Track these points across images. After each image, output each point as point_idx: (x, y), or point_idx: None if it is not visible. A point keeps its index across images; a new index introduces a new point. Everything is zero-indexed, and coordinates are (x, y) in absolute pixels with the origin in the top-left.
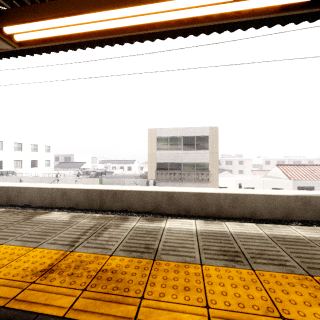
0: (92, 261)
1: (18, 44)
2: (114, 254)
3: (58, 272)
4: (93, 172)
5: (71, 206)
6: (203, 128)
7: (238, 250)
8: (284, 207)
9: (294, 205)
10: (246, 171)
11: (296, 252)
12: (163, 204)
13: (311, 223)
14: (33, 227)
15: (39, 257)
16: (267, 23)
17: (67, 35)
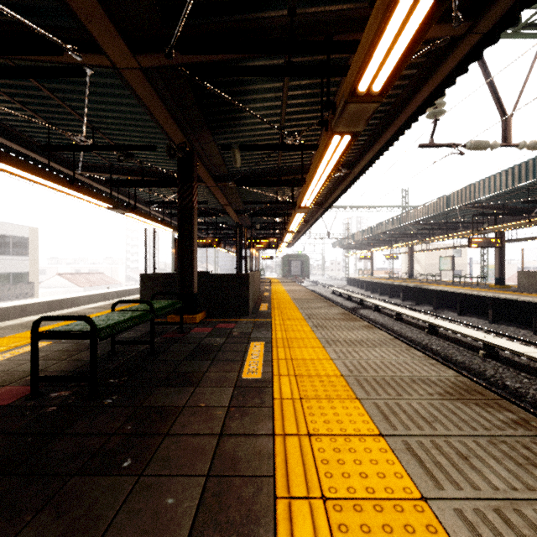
0: None
1: None
2: None
3: None
4: None
5: None
6: (22, 227)
7: None
8: None
9: None
10: None
11: None
12: None
13: None
14: None
15: None
16: None
17: None
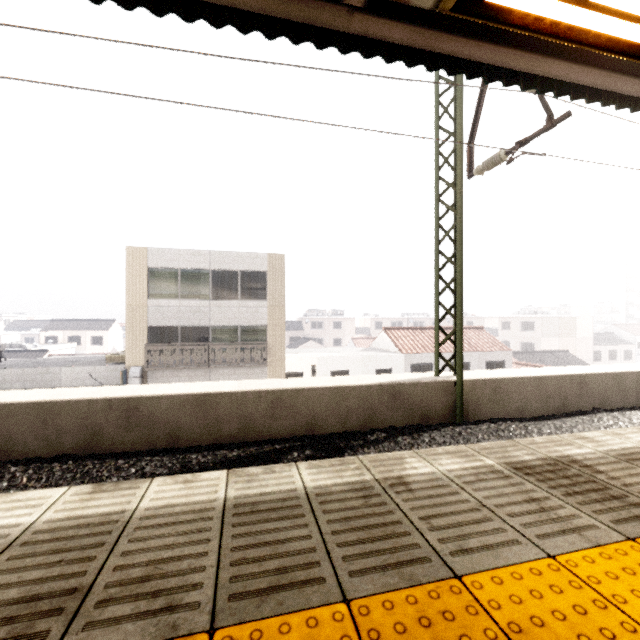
0: None
1: None
2: None
3: None
4: None
5: None
6: (255, 256)
7: (84, 583)
8: (363, 407)
9: (378, 401)
10: (345, 340)
11: (249, 544)
12: (111, 429)
13: (400, 431)
14: None
15: None
16: (289, 32)
17: None
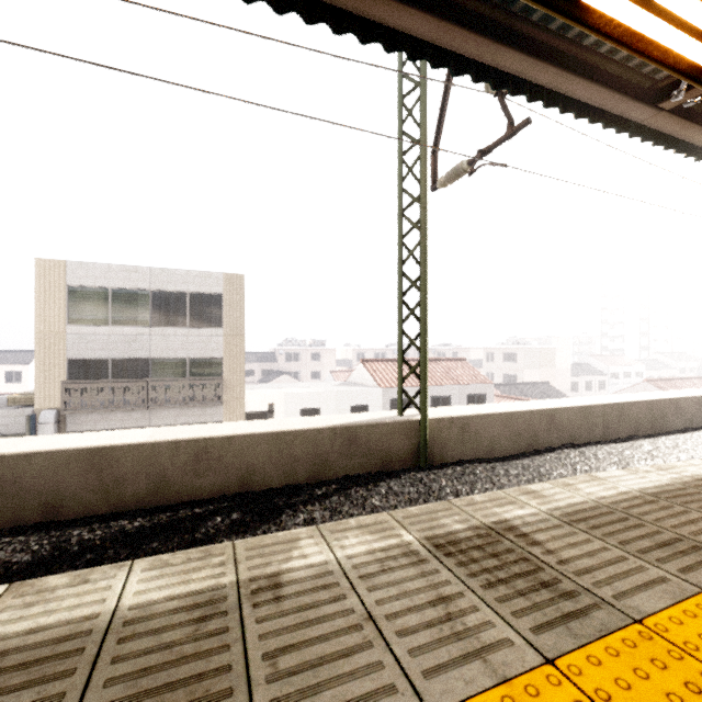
0: None
1: None
2: None
3: None
4: None
5: None
6: (208, 276)
7: None
8: (312, 455)
9: (331, 447)
10: (325, 373)
11: None
12: None
13: (355, 481)
14: None
15: None
16: None
17: None
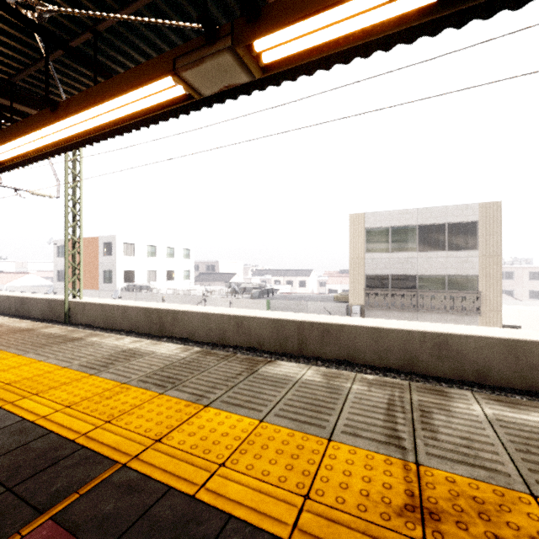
0: (502, 504)
1: (261, 71)
2: (535, 492)
3: (451, 521)
4: (256, 289)
5: (251, 345)
6: (464, 207)
7: None
8: None
9: None
10: None
11: None
12: (425, 356)
13: None
14: (277, 389)
15: (361, 466)
16: None
17: (360, 31)
